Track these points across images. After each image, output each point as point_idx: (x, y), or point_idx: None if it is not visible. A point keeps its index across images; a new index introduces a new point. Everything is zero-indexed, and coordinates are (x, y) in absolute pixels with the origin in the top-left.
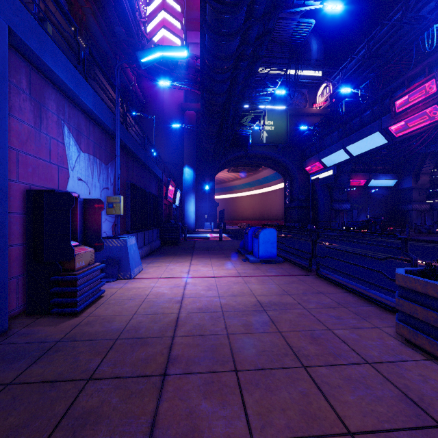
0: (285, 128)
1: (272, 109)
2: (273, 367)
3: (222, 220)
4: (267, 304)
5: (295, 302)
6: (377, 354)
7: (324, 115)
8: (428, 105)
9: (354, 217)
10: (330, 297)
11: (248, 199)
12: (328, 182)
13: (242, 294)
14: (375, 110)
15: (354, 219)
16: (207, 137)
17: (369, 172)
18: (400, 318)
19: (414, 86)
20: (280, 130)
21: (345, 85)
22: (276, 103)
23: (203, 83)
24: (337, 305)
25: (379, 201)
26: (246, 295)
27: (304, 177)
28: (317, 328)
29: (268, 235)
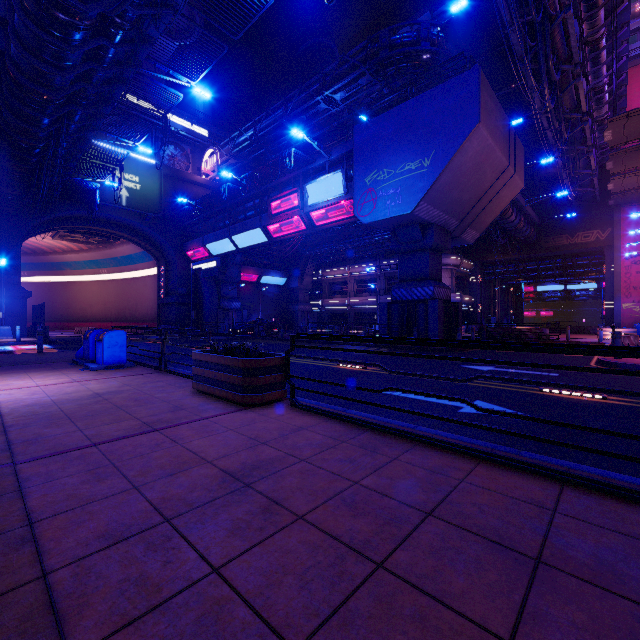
0: (158, 192)
1: (138, 158)
2: (100, 413)
3: (39, 321)
4: (105, 393)
5: (132, 388)
6: (174, 398)
7: (211, 188)
8: (294, 215)
9: (244, 318)
10: (166, 382)
11: (95, 287)
12: (212, 275)
13: (78, 392)
14: (257, 204)
15: (244, 320)
16: (7, 177)
17: (261, 266)
18: (194, 379)
19: (284, 194)
20: (151, 193)
21: (236, 160)
22: (144, 151)
23: (2, 96)
24: (167, 385)
25: (271, 300)
26: (83, 392)
27: (186, 264)
28: (143, 396)
29: (116, 338)
